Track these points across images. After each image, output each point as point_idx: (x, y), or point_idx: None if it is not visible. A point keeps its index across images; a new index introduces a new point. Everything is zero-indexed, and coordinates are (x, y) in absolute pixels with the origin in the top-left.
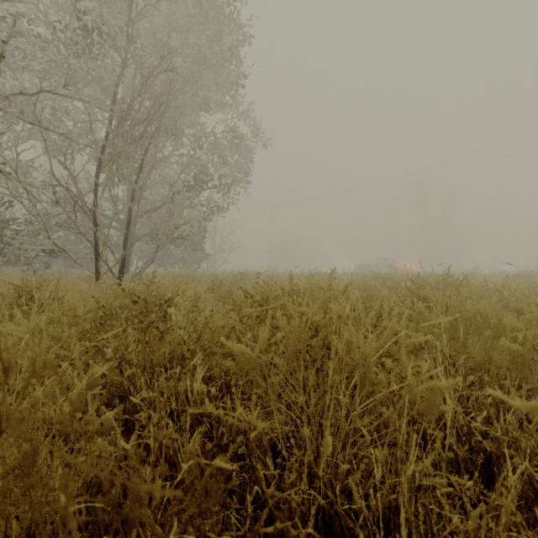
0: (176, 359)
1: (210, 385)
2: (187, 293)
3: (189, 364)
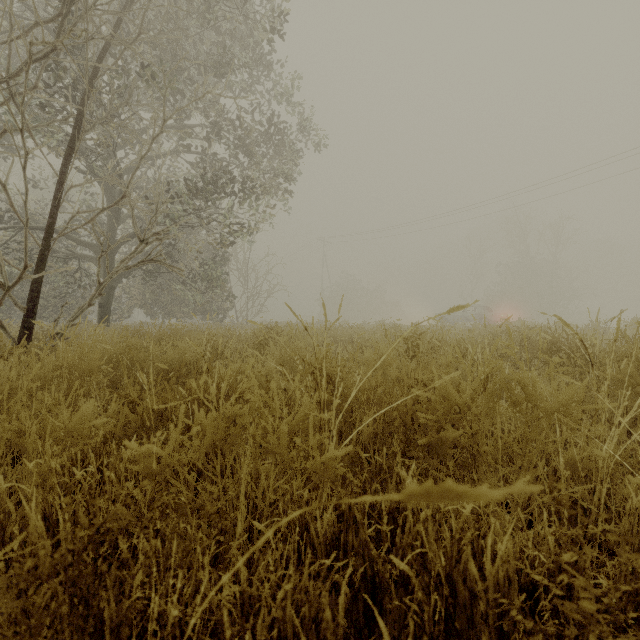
0: None
1: None
2: None
3: None
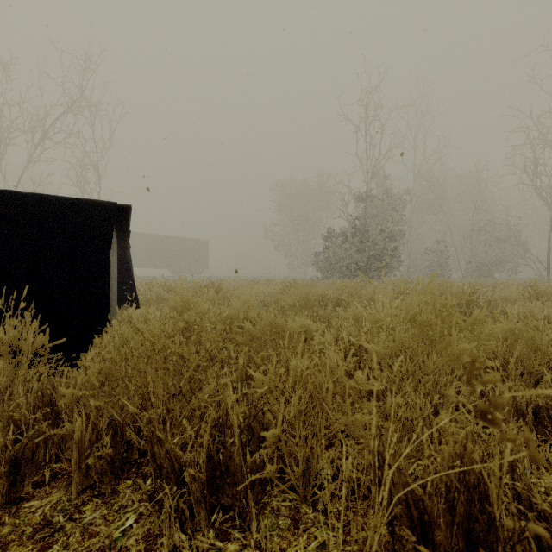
0: None
1: None
2: None
3: None
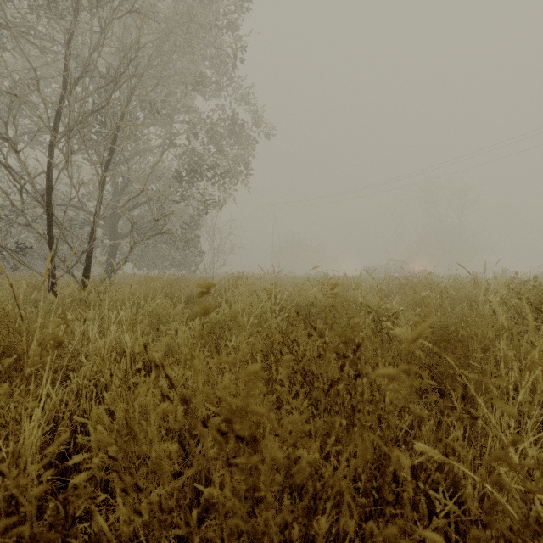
0: None
1: None
2: (145, 308)
3: None
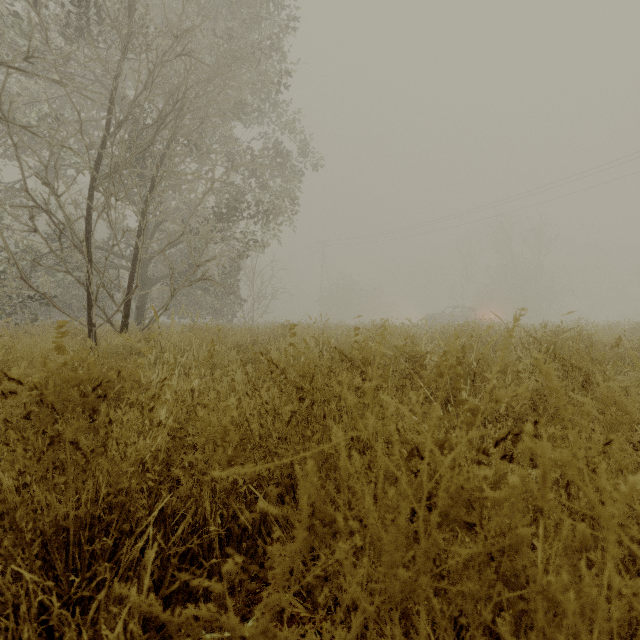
0: (116, 510)
1: (184, 575)
2: (201, 354)
3: (153, 512)
